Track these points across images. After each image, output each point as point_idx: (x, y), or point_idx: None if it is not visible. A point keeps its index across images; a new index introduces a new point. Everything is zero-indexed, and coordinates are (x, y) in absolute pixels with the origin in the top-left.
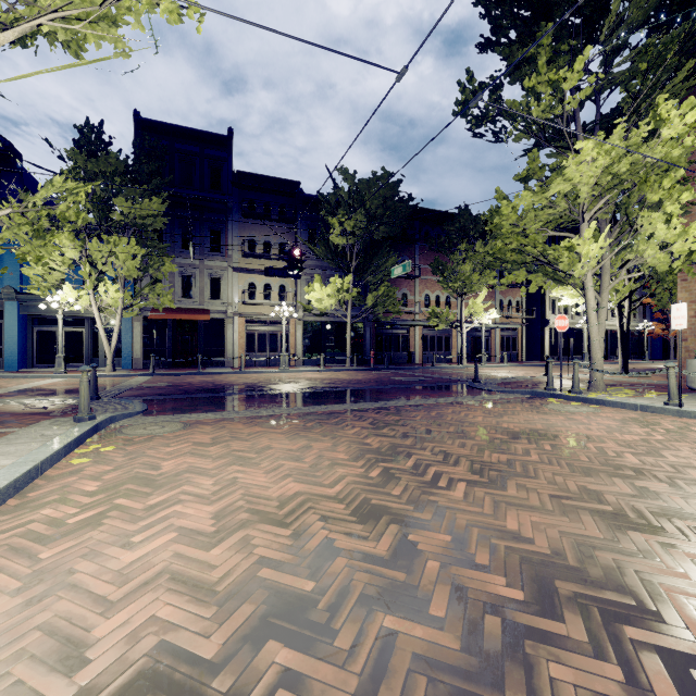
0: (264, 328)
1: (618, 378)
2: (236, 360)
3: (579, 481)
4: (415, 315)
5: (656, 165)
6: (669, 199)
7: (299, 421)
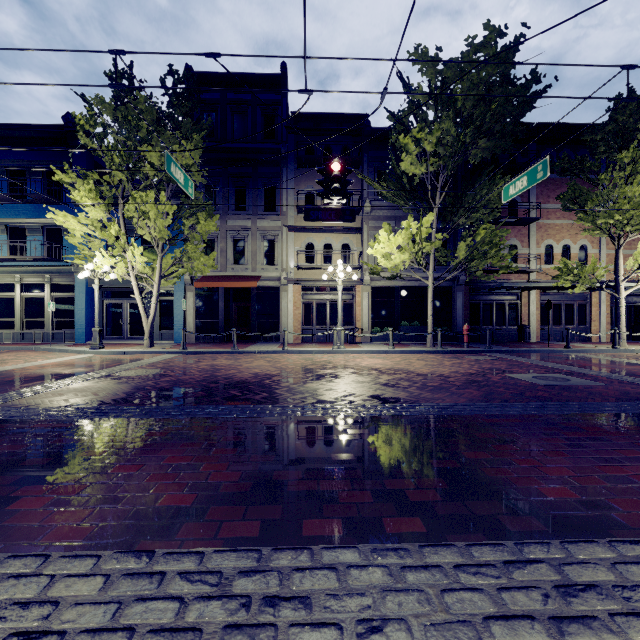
0: (324, 297)
1: None
2: (291, 335)
3: None
4: (530, 275)
5: None
6: None
7: None
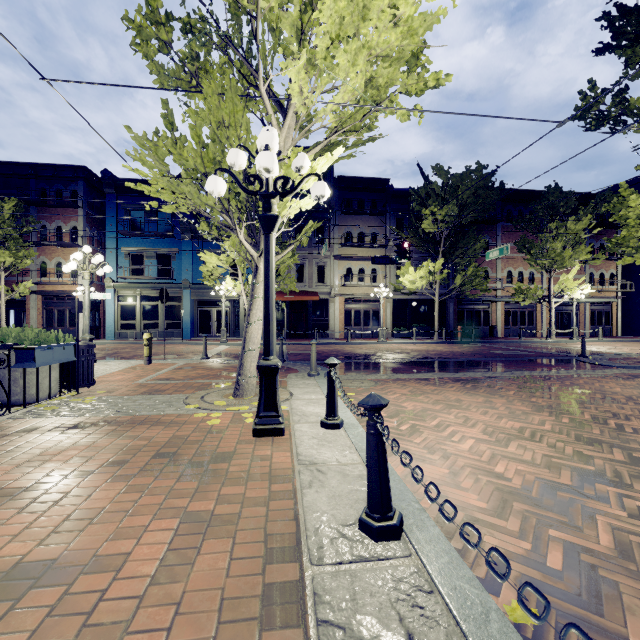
0: (359, 306)
1: None
2: (337, 333)
3: None
4: (497, 292)
5: None
6: None
7: (456, 383)
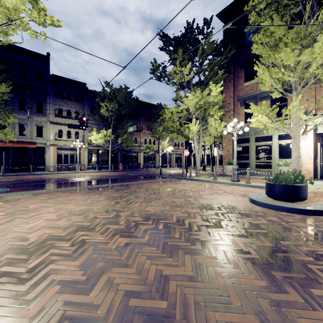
0: (67, 152)
1: (209, 172)
2: (51, 167)
3: (172, 199)
4: (140, 147)
5: (214, 102)
6: (215, 114)
7: (86, 190)
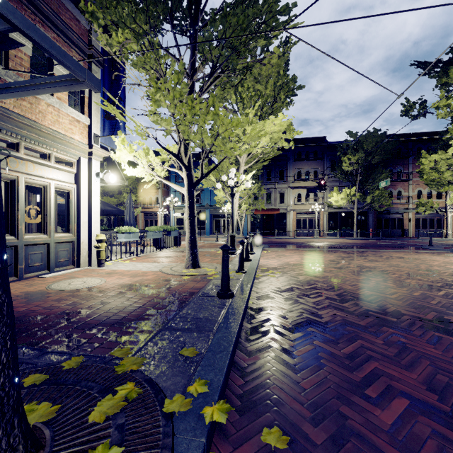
0: (306, 216)
1: None
2: (291, 232)
3: (399, 263)
4: (409, 205)
5: None
6: None
7: (320, 251)
